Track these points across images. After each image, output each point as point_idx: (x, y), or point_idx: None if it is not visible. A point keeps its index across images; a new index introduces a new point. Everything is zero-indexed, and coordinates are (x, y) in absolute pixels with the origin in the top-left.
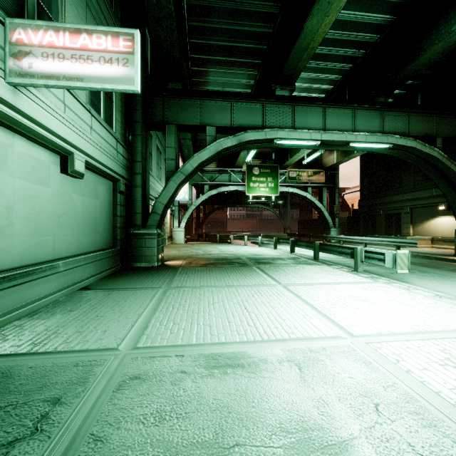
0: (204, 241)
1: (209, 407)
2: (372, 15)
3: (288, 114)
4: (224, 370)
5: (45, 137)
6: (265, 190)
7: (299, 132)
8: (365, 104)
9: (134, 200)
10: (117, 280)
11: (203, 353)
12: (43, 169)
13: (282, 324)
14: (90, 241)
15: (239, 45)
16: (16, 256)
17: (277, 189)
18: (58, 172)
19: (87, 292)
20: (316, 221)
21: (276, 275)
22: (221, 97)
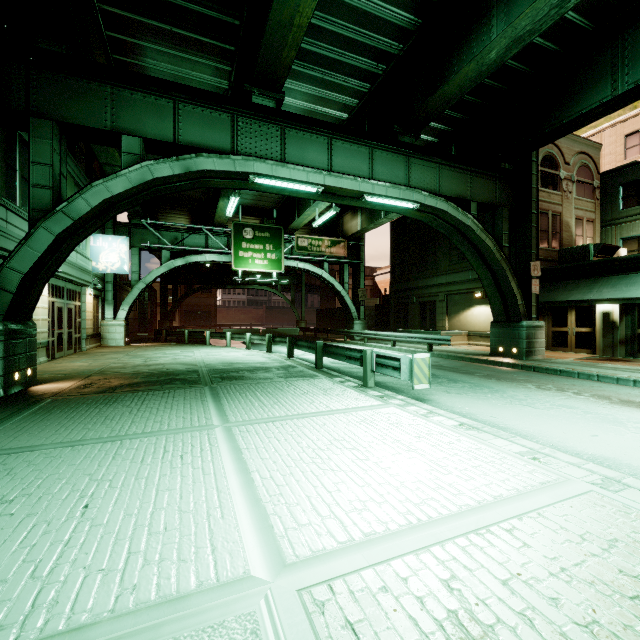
0: (165, 341)
1: None
2: (391, 8)
3: (274, 138)
4: None
5: None
6: (262, 263)
7: (290, 168)
8: (386, 143)
9: None
10: None
11: None
12: None
13: (134, 553)
14: None
15: (190, 6)
16: None
17: (280, 263)
18: None
19: None
20: (339, 310)
21: (232, 403)
22: (155, 89)
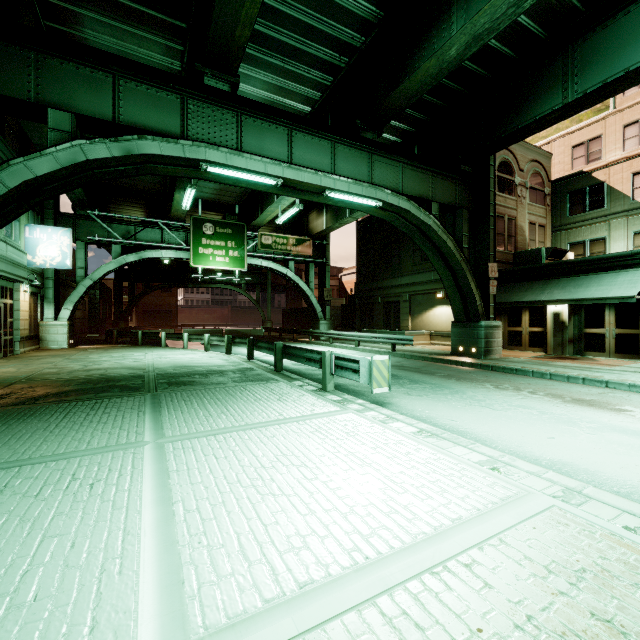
0: (116, 342)
1: None
2: None
3: (230, 125)
4: None
5: None
6: (224, 261)
7: (247, 157)
8: (348, 138)
9: None
10: None
11: None
12: None
13: None
14: None
15: None
16: None
17: (243, 261)
18: None
19: None
20: (306, 310)
21: (173, 413)
22: (90, 60)
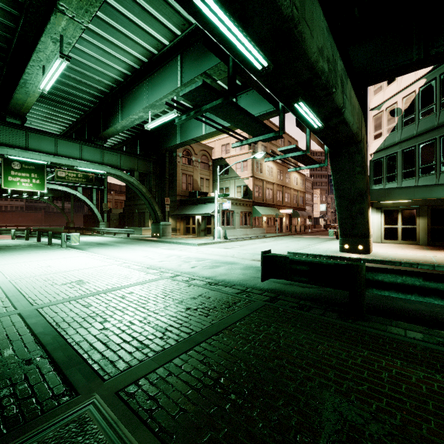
0: None
1: None
2: (82, 95)
3: (22, 137)
4: None
5: None
6: (28, 186)
7: (30, 153)
8: (89, 143)
9: None
10: None
11: None
12: None
13: None
14: None
15: None
16: None
17: (44, 186)
18: None
19: None
20: None
21: None
22: None
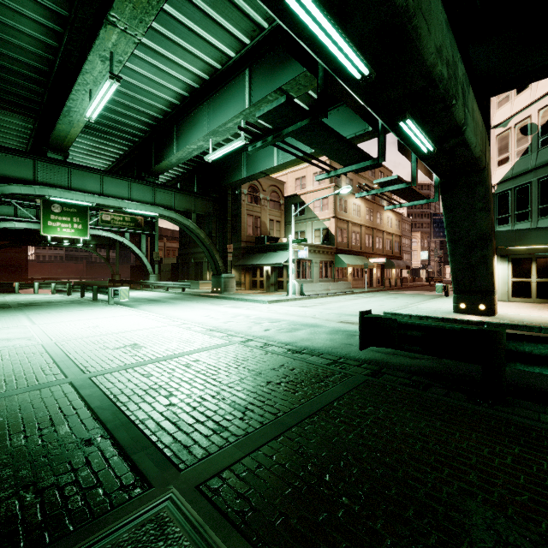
0: None
1: None
2: (131, 122)
3: (64, 174)
4: None
5: None
6: (70, 231)
7: (73, 193)
8: (139, 180)
9: None
10: None
11: None
12: None
13: None
14: None
15: (3, 97)
16: None
17: (86, 232)
18: None
19: None
20: None
21: (30, 311)
22: None
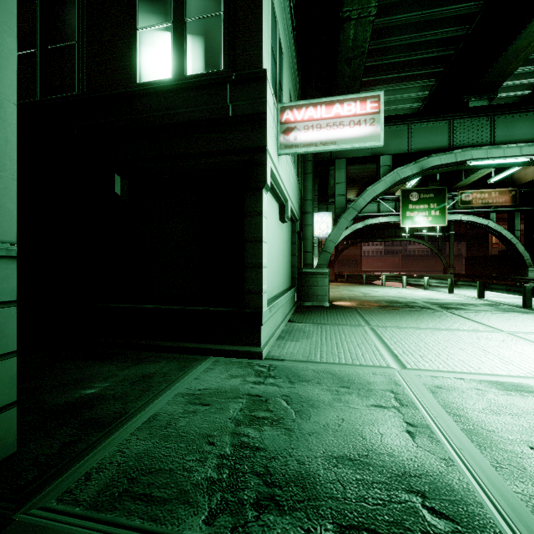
0: (346, 282)
1: (533, 413)
2: None
3: (484, 127)
4: (518, 393)
5: (282, 191)
6: (426, 220)
7: (503, 148)
8: None
9: (304, 239)
10: (309, 316)
11: (481, 379)
12: (274, 218)
13: None
14: (285, 279)
15: (417, 57)
16: (269, 289)
17: (444, 218)
18: (277, 219)
19: (298, 324)
20: (498, 257)
21: (485, 322)
22: (395, 121)
